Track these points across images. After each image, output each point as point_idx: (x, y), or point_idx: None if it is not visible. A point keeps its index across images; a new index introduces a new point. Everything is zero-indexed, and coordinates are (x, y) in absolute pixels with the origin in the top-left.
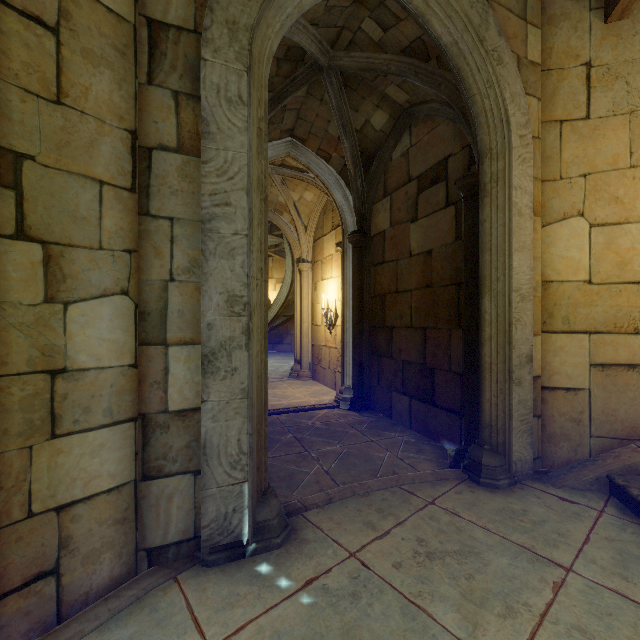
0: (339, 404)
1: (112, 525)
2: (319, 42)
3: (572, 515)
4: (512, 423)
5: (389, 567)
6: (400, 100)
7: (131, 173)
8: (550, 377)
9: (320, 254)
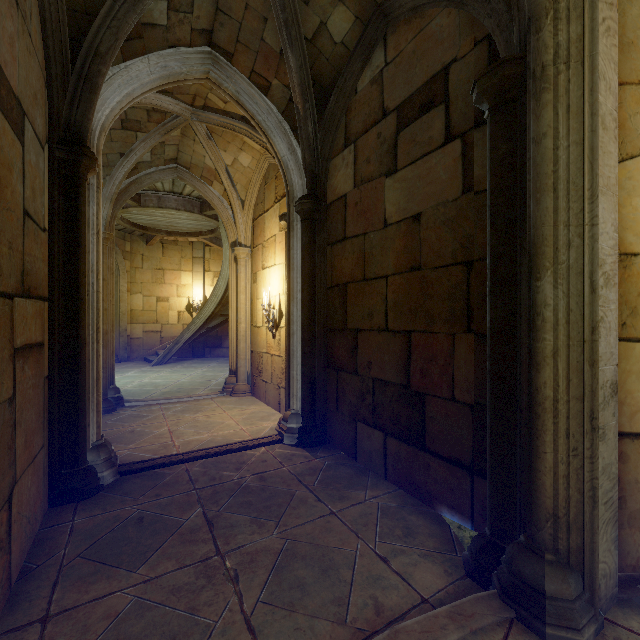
0: (283, 437)
1: None
2: None
3: None
4: (598, 513)
5: None
6: None
7: None
8: (633, 416)
9: (261, 236)
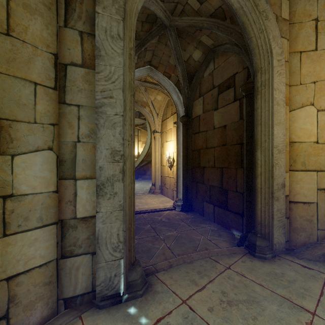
0: (175, 208)
1: (42, 286)
2: (164, 11)
3: (310, 277)
4: (273, 222)
5: (206, 310)
6: (208, 44)
7: (54, 78)
8: (294, 196)
9: (165, 128)
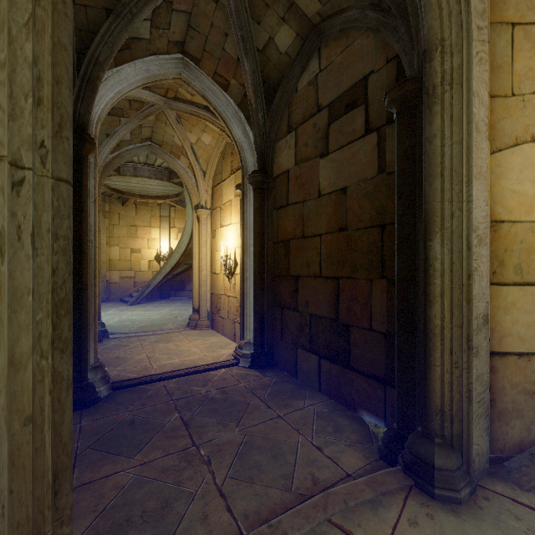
0: (238, 361)
1: None
2: None
3: None
4: (472, 408)
5: None
6: (310, 12)
7: None
8: (501, 340)
9: (219, 200)
